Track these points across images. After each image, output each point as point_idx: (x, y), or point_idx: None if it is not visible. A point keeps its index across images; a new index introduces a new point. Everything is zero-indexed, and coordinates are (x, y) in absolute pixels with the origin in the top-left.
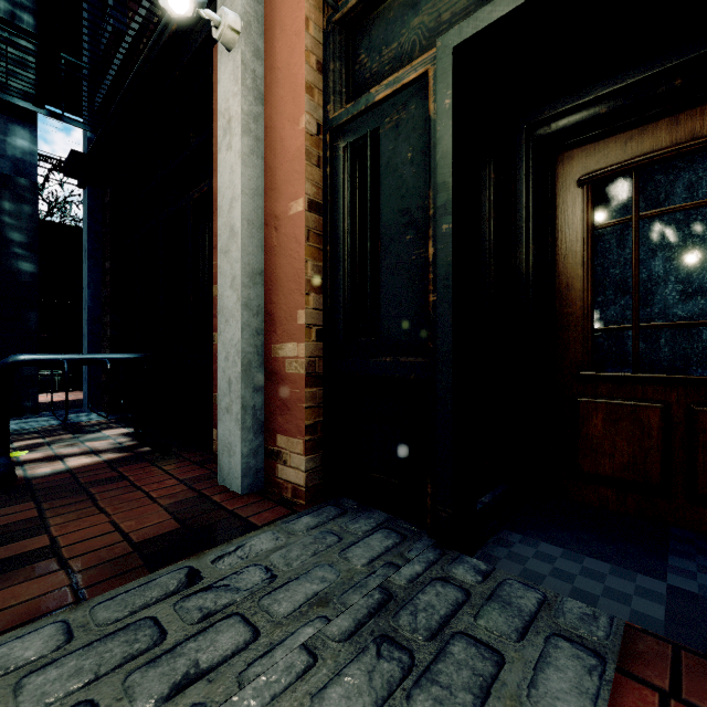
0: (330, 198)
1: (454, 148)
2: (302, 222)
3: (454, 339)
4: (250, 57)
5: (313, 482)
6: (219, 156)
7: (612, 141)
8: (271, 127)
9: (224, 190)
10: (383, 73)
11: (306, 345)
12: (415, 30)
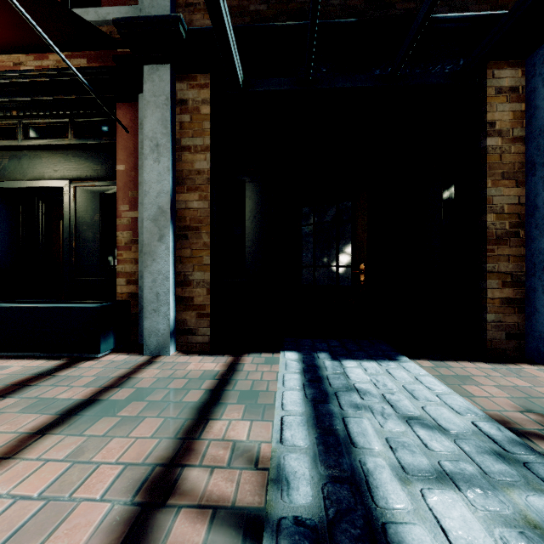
0: None
1: None
2: None
3: None
4: None
5: None
6: None
7: None
8: None
9: None
10: None
11: None
12: None
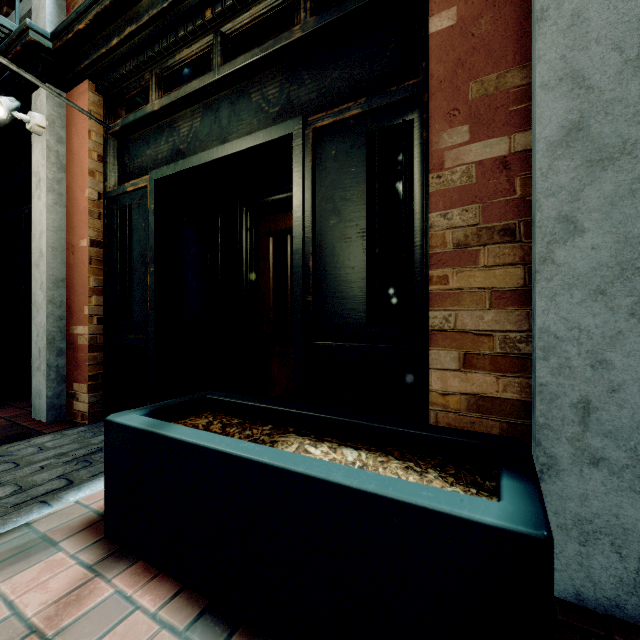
0: (108, 238)
1: (157, 230)
2: (86, 253)
3: (157, 326)
4: (54, 143)
5: (95, 409)
6: (33, 201)
7: (280, 216)
8: (70, 188)
9: (37, 225)
10: (135, 173)
11: (89, 327)
12: (148, 157)
